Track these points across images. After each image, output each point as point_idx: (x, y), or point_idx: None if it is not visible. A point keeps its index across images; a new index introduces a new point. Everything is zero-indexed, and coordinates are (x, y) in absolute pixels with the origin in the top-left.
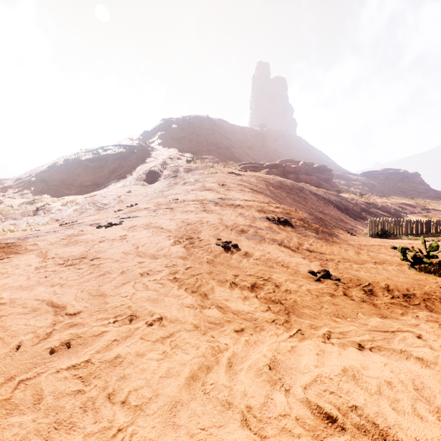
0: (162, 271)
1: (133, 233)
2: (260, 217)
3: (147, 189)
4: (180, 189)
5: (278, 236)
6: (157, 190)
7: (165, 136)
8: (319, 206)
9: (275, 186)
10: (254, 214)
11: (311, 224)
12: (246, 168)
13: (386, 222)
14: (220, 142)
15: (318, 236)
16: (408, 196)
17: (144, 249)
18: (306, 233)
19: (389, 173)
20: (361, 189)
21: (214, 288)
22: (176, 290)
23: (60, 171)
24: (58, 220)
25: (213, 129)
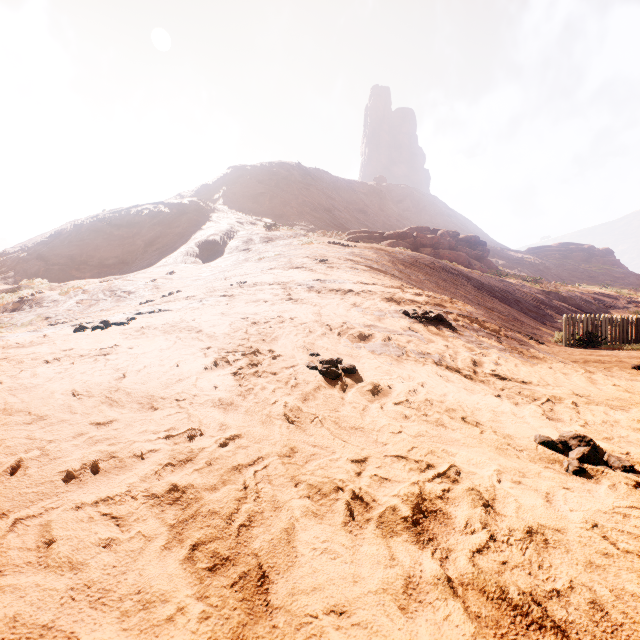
0: (148, 456)
1: (133, 342)
2: (392, 310)
3: (200, 268)
4: (251, 268)
5: (430, 347)
6: (216, 270)
7: (233, 191)
8: (477, 295)
9: (406, 263)
10: (380, 305)
11: (483, 323)
12: (357, 239)
13: (592, 321)
14: (318, 202)
15: (503, 346)
16: (599, 283)
17: (134, 382)
18: (480, 340)
19: (569, 250)
20: (529, 272)
21: (296, 531)
22: (153, 558)
23: (69, 243)
24: (49, 318)
25: (306, 183)
